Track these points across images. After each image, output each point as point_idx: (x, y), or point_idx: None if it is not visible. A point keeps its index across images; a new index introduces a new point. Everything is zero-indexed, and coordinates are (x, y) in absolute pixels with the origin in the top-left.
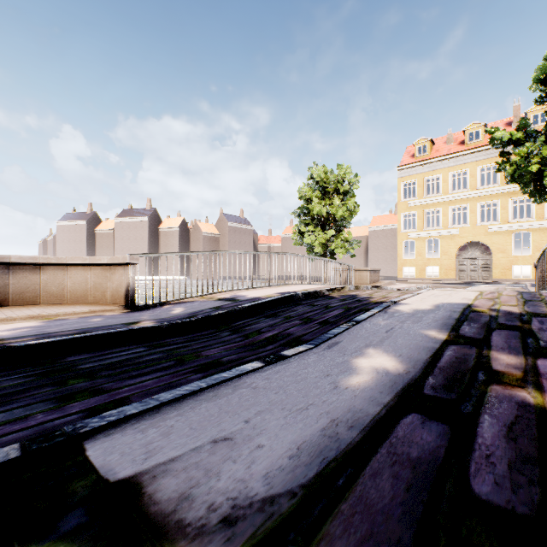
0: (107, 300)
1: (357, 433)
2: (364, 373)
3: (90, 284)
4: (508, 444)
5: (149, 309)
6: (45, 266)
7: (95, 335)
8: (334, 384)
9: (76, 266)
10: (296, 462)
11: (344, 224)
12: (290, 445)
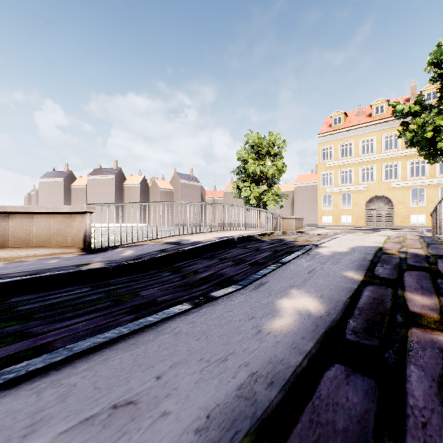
0: (68, 244)
1: (277, 393)
2: (287, 315)
3: (53, 230)
4: (442, 407)
5: (103, 252)
6: (13, 214)
7: (43, 276)
8: (257, 328)
9: (41, 214)
10: (202, 439)
11: (274, 181)
12: (199, 412)
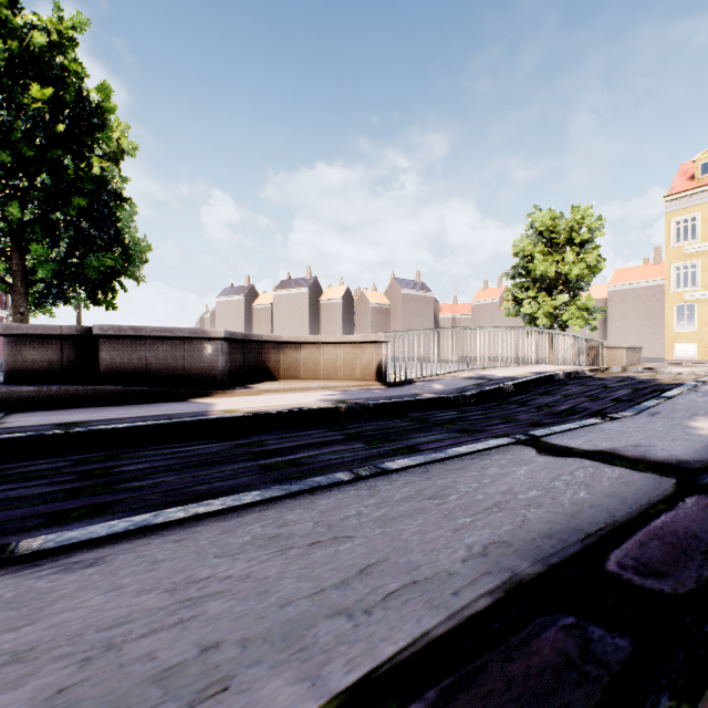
0: (356, 376)
1: None
2: (707, 429)
3: (339, 361)
4: None
5: (404, 385)
6: (304, 344)
7: (409, 400)
8: (685, 432)
9: (328, 344)
10: (698, 454)
11: (580, 285)
12: (685, 450)
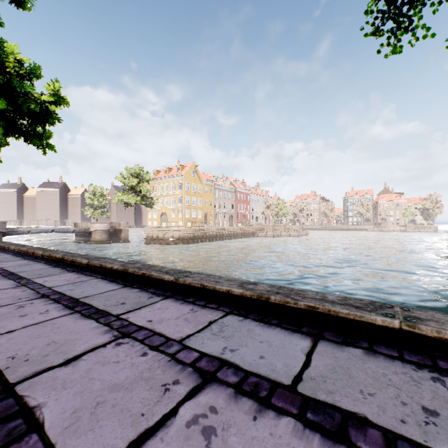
0: None
1: None
2: None
3: None
4: None
5: None
6: None
7: None
8: None
9: None
10: None
11: (107, 206)
12: None
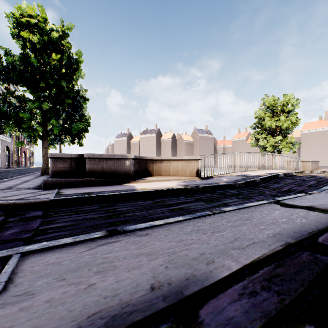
0: (186, 175)
1: None
2: None
3: (179, 168)
4: None
5: (209, 179)
6: (164, 160)
7: (215, 185)
8: None
9: (174, 160)
10: None
11: (287, 131)
12: None
